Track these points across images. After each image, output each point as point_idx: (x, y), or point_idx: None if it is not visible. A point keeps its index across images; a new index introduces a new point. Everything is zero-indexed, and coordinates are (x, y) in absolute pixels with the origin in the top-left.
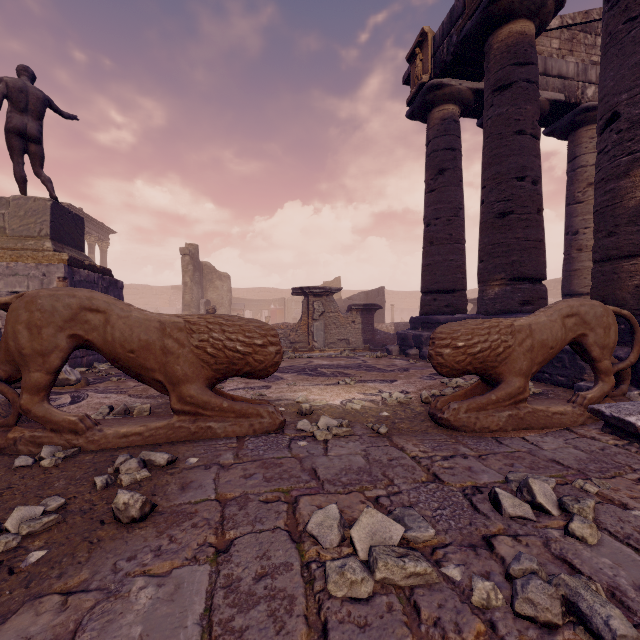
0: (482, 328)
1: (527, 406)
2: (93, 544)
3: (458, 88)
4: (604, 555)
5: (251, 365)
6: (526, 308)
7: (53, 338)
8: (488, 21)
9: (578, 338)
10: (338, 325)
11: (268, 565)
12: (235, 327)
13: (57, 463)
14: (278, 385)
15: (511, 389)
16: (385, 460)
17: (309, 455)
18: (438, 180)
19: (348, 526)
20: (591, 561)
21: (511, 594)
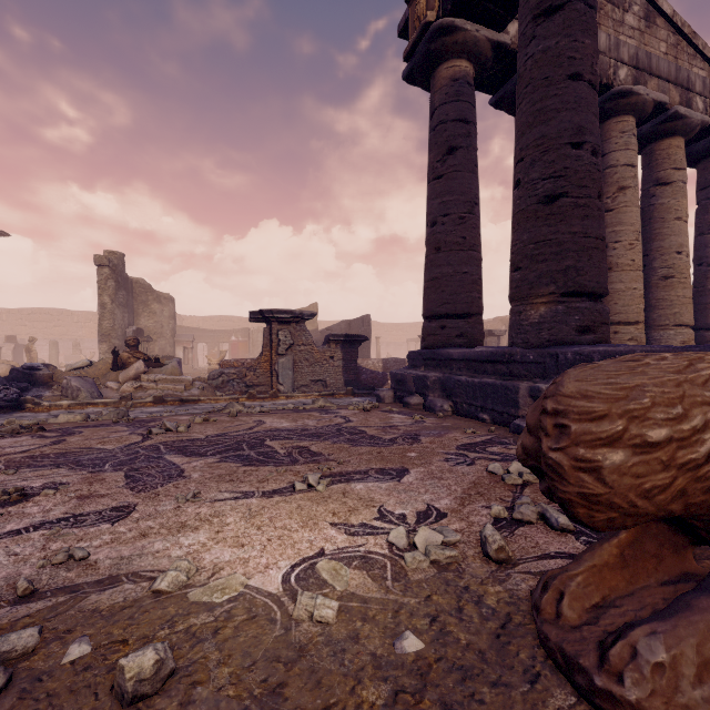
0: (701, 381)
1: None
2: None
3: (474, 36)
4: None
5: None
6: (586, 337)
7: None
8: None
9: None
10: (312, 362)
11: None
12: None
13: None
14: (154, 503)
15: None
16: None
17: None
18: (447, 162)
19: None
20: None
21: None
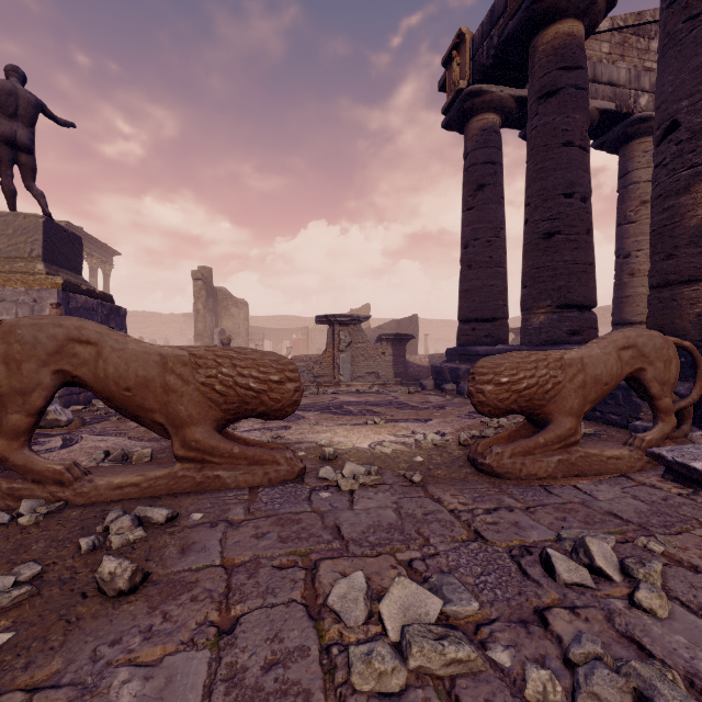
0: (528, 362)
1: (579, 450)
2: (70, 624)
3: (499, 95)
4: (677, 631)
5: (266, 404)
6: (574, 339)
7: (35, 374)
8: (532, 20)
9: (635, 373)
10: (367, 357)
11: (280, 650)
12: (248, 361)
13: (38, 520)
14: (299, 425)
15: (561, 431)
16: (419, 514)
17: (332, 509)
18: (477, 197)
19: (376, 599)
20: (663, 639)
21: (571, 685)
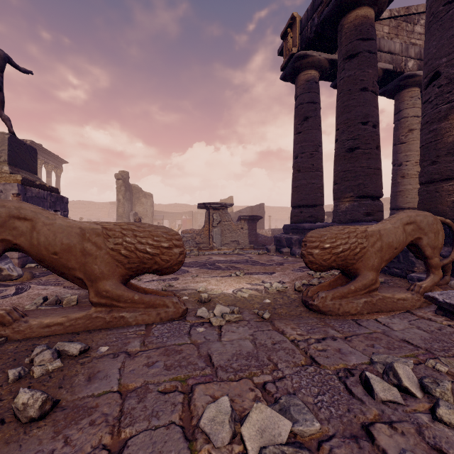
0: (343, 233)
1: (378, 294)
2: None
3: (318, 58)
4: None
5: (159, 264)
6: (368, 218)
7: None
8: (341, 7)
9: (415, 241)
10: (231, 230)
11: None
12: (145, 232)
13: None
14: (184, 277)
15: (366, 281)
16: (269, 344)
17: (205, 341)
18: (304, 125)
19: (239, 420)
20: None
21: None
